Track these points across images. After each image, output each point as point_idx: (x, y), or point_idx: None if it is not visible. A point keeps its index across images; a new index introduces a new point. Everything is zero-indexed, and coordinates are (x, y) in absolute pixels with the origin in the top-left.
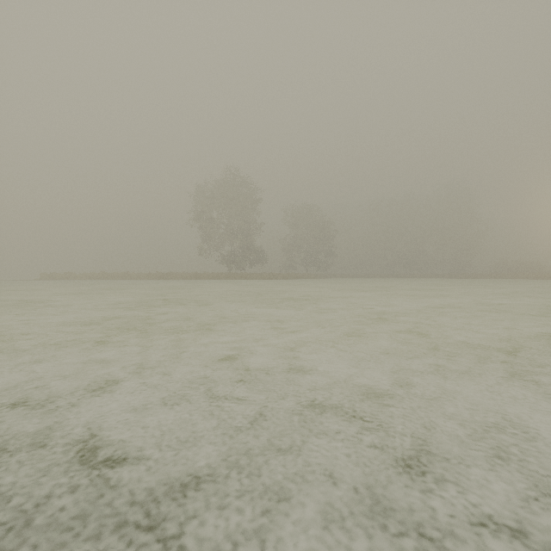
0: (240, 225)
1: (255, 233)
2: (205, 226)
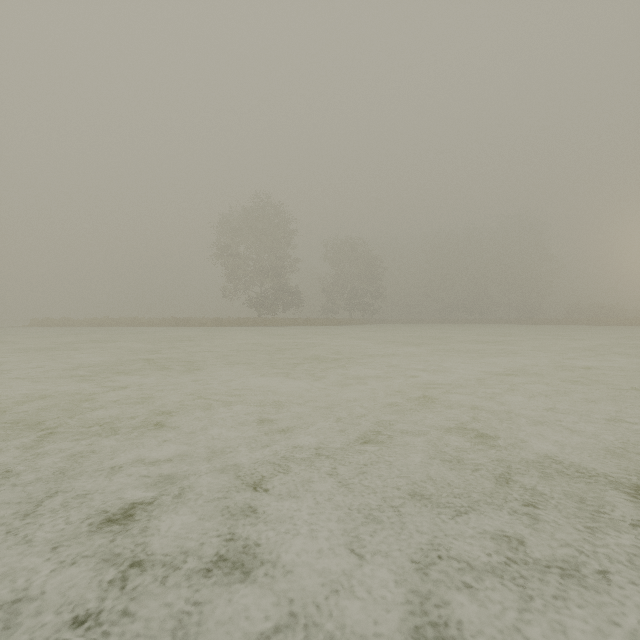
0: (272, 262)
1: (289, 271)
2: (229, 263)
